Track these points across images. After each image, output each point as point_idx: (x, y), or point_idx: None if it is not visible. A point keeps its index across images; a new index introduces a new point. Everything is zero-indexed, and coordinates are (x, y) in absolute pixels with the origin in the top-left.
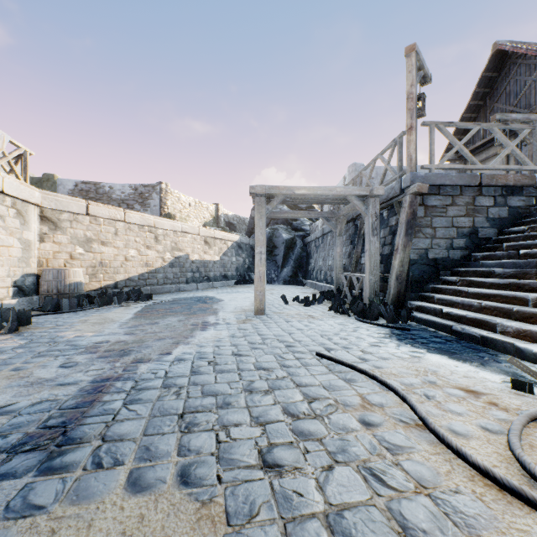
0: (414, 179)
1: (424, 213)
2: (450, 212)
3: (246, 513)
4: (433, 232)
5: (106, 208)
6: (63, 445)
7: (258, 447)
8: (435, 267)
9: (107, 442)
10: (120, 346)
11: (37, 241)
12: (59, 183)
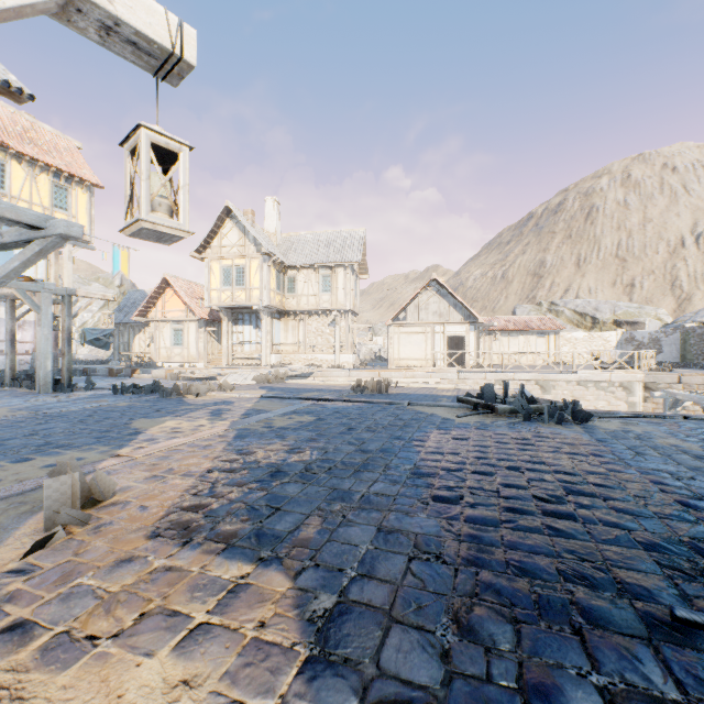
0: None
1: None
2: None
3: None
4: None
5: (698, 376)
6: None
7: None
8: None
9: None
10: None
11: (641, 401)
12: None
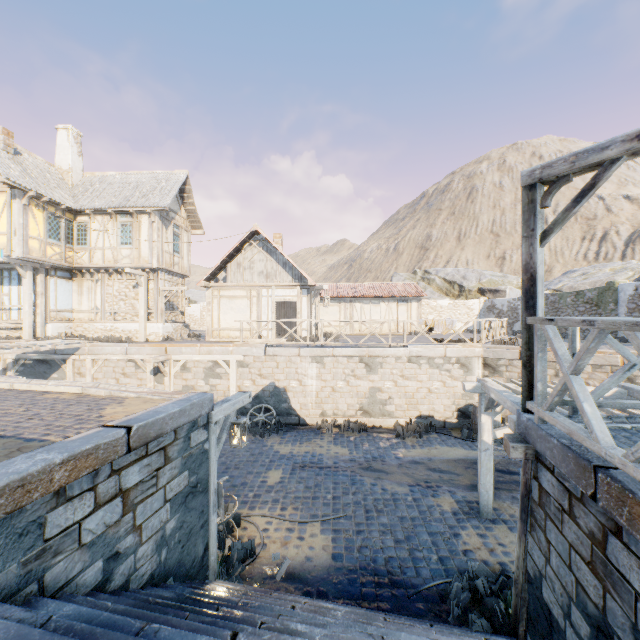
0: (518, 422)
1: (539, 498)
2: (567, 530)
3: (269, 486)
4: (547, 547)
5: None
6: (300, 468)
7: (284, 489)
8: (548, 625)
9: (298, 472)
10: (374, 464)
11: None
12: (619, 289)
